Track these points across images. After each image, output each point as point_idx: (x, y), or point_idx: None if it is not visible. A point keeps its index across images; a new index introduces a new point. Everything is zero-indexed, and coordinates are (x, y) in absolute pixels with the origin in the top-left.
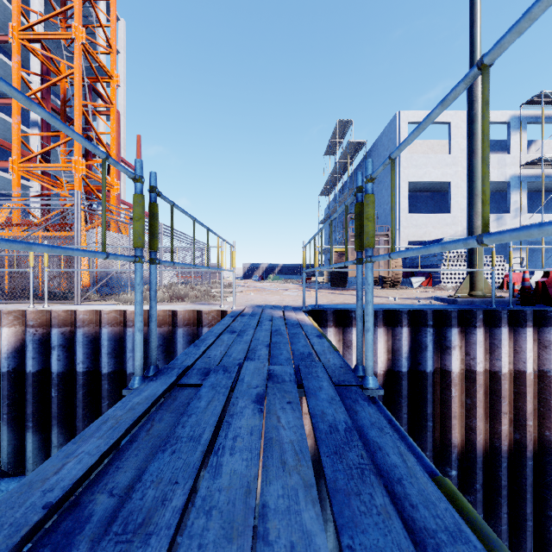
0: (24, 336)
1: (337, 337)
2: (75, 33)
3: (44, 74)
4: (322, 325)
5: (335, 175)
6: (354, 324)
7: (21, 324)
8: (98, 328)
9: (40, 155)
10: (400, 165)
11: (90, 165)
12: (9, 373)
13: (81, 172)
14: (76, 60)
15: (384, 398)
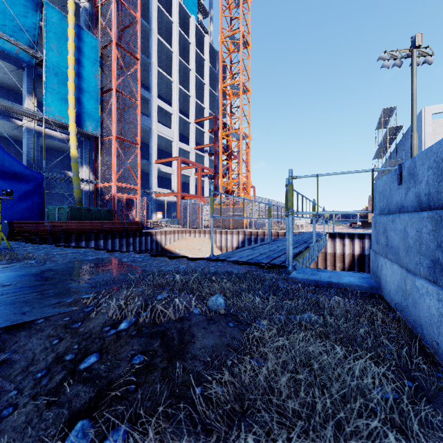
0: (244, 238)
1: (340, 242)
2: (240, 130)
3: (215, 132)
4: (334, 238)
5: (383, 146)
6: (346, 238)
7: (243, 235)
8: (263, 236)
9: (208, 165)
10: (425, 144)
11: (229, 167)
12: (241, 247)
13: (242, 182)
14: (240, 140)
15: (358, 263)
